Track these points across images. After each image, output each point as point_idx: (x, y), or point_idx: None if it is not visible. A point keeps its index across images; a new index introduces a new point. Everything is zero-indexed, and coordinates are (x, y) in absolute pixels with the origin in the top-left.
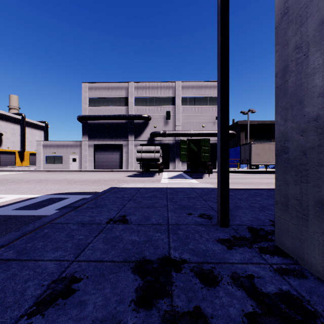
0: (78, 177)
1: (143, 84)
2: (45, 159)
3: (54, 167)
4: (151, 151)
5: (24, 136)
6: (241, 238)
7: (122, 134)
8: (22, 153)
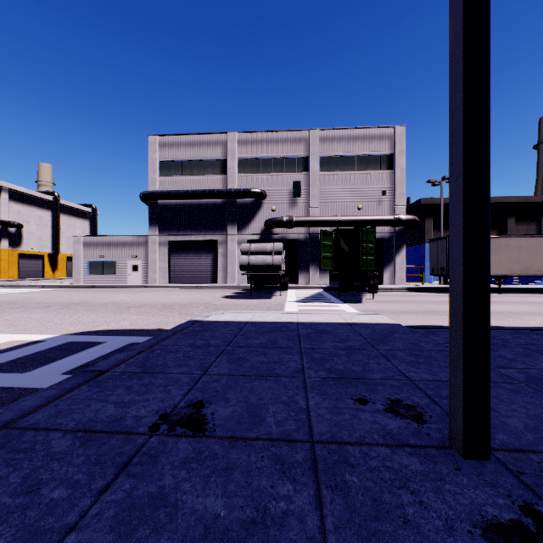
0: (137, 299)
1: (253, 135)
2: (88, 267)
3: (102, 280)
4: (267, 251)
5: (58, 230)
6: None
7: (216, 224)
8: (54, 257)
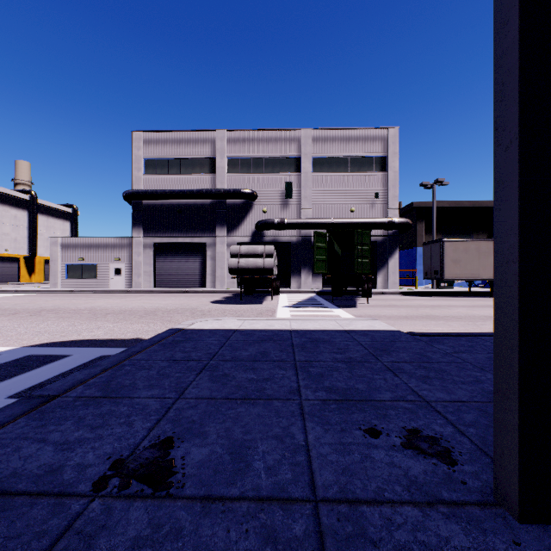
0: (117, 305)
1: (243, 133)
2: (66, 271)
3: (82, 284)
4: (257, 254)
5: (35, 231)
6: None
7: (204, 225)
8: (30, 260)
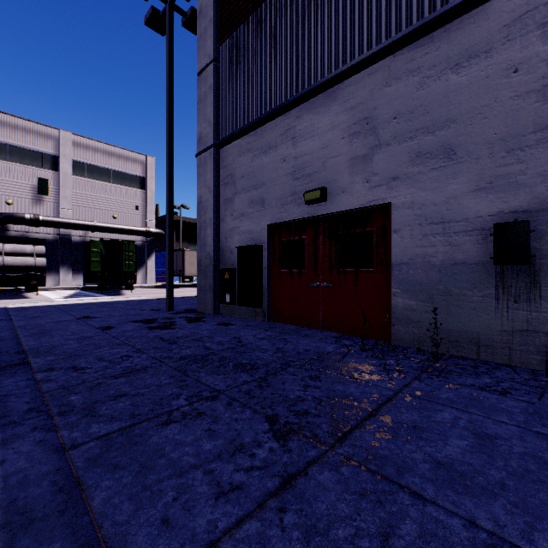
0: None
1: None
2: None
3: None
4: (27, 253)
5: None
6: (181, 312)
7: None
8: None
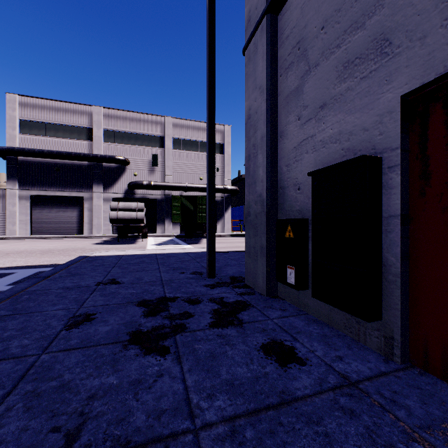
0: (7, 248)
1: (117, 112)
2: None
3: None
4: (132, 208)
5: None
6: (223, 282)
7: (82, 183)
8: None
